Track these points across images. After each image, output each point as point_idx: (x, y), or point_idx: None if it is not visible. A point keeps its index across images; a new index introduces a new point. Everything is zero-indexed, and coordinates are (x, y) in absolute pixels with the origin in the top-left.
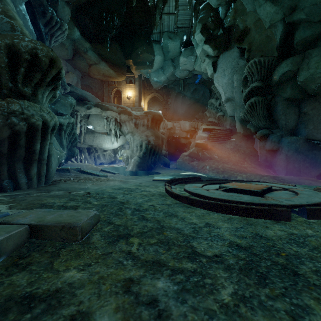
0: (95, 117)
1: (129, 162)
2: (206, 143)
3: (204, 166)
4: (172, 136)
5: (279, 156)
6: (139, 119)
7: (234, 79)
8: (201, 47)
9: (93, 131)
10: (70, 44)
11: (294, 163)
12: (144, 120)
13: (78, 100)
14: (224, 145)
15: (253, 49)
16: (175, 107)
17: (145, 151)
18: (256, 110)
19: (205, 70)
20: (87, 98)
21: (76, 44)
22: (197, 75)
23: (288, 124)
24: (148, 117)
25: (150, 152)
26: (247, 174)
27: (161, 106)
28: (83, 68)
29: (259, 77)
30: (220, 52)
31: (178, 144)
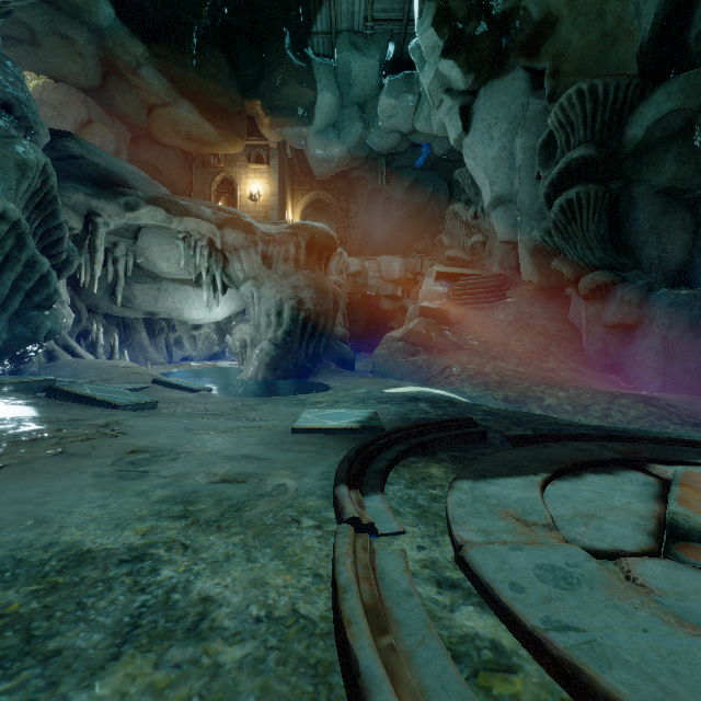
0: (155, 235)
1: (247, 357)
2: (446, 307)
3: (446, 367)
4: (361, 293)
5: (643, 341)
6: (274, 244)
7: (516, 149)
8: (434, 66)
9: (157, 276)
10: (91, 42)
11: (686, 360)
12: (288, 245)
13: (99, 182)
14: (491, 313)
15: (564, 71)
16: (368, 224)
17: (291, 327)
18: (580, 221)
19: (443, 130)
20: (125, 178)
21: (107, 45)
22: (420, 147)
23: (665, 256)
24: (299, 238)
25: (303, 329)
26: (568, 390)
27: (333, 223)
28: (133, 115)
29: (589, 136)
30: (480, 81)
31: (375, 312)
